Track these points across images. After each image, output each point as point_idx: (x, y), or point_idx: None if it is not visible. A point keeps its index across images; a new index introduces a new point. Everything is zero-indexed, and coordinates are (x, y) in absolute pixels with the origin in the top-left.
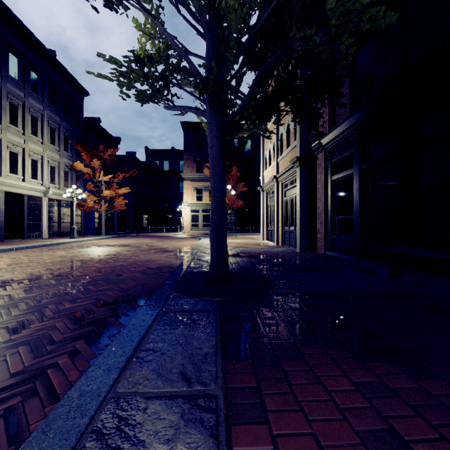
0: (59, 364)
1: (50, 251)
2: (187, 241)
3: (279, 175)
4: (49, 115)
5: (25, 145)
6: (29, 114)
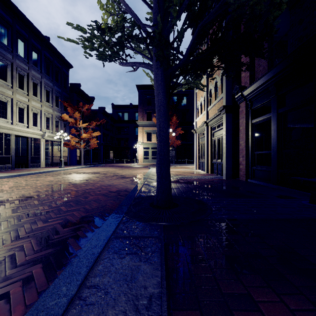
0: (10, 294)
1: (43, 177)
2: (140, 170)
3: (209, 120)
4: (45, 82)
5: (29, 102)
6: (32, 81)
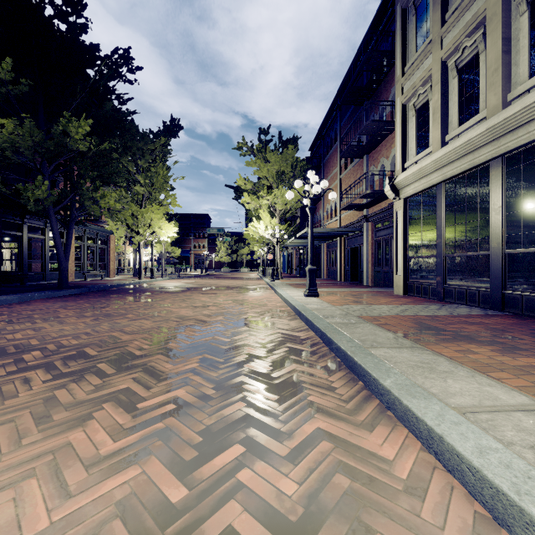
0: (122, 288)
1: (219, 316)
2: None
3: None
4: None
5: None
6: None
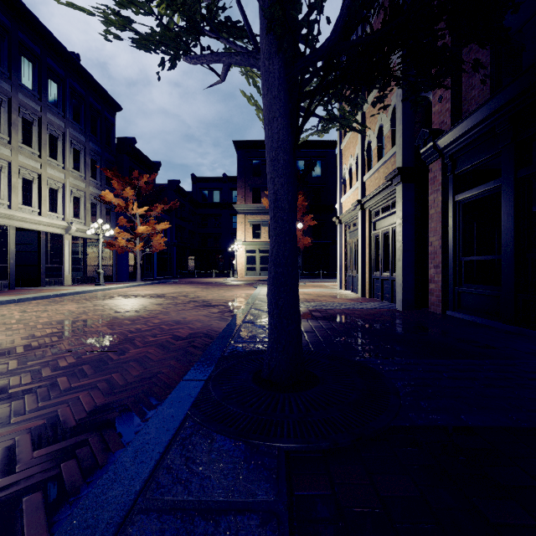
0: None
1: (60, 304)
2: (239, 290)
3: (366, 199)
4: (72, 134)
5: (42, 170)
6: (47, 132)
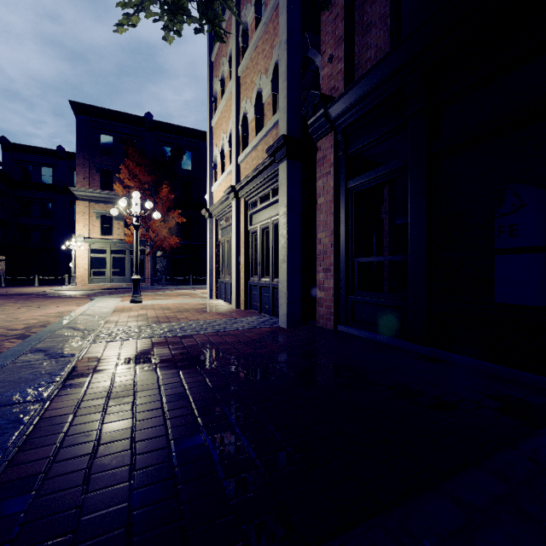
0: None
1: None
2: (60, 305)
3: (241, 184)
4: None
5: None
6: None
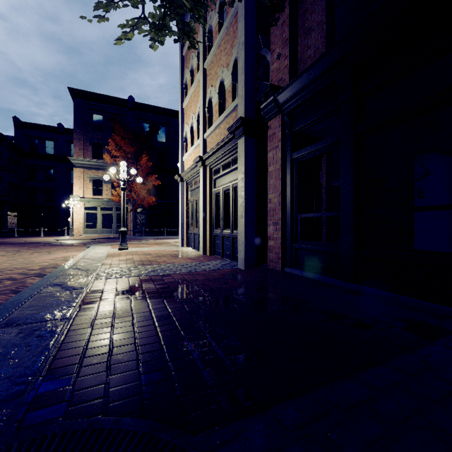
0: None
1: None
2: (64, 251)
3: (207, 155)
4: None
5: None
6: None
